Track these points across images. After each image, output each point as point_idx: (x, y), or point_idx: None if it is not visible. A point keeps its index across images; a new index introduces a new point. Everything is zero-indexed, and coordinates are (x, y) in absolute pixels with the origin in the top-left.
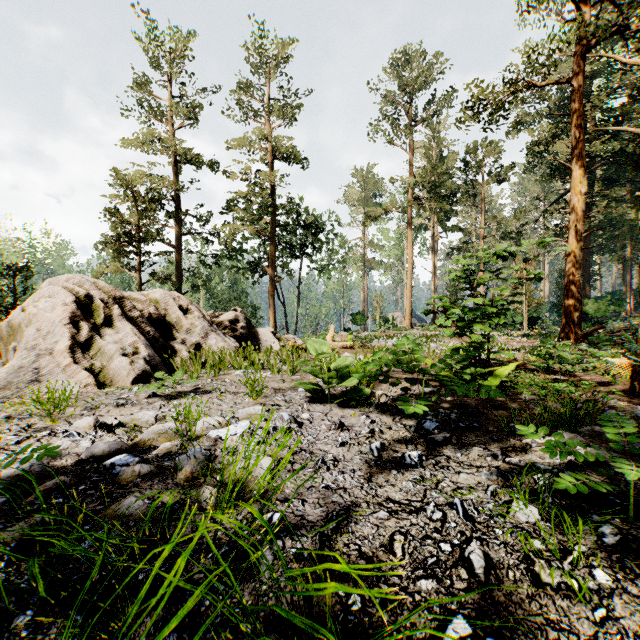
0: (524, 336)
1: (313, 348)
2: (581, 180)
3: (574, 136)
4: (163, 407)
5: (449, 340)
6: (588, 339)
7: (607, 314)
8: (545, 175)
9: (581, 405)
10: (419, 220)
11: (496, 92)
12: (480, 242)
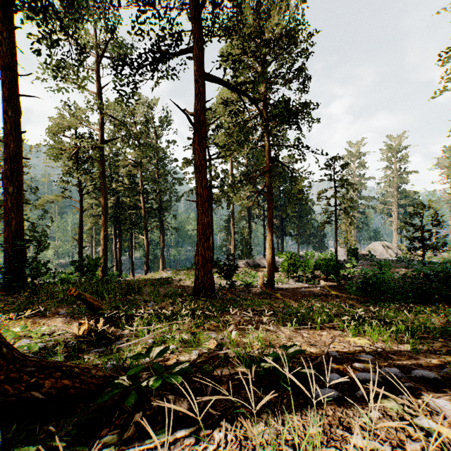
0: None
1: None
2: None
3: None
4: None
5: None
6: None
7: None
8: None
9: None
10: None
11: None
12: None
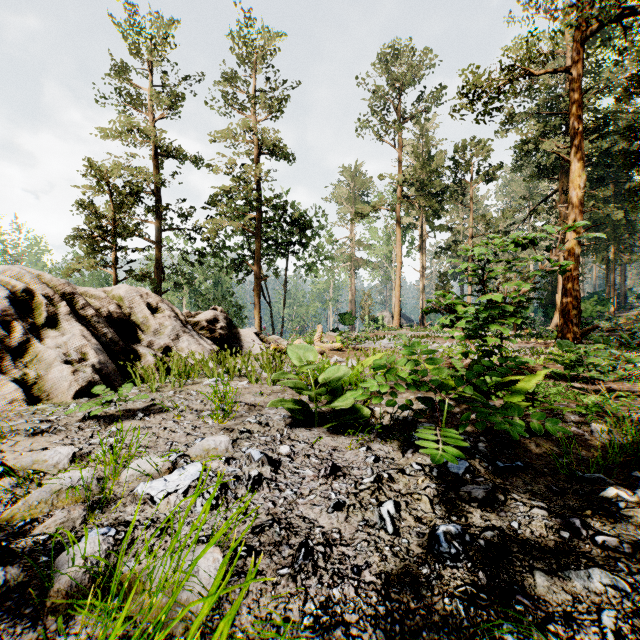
0: (515, 336)
1: (296, 355)
2: (580, 174)
3: (573, 127)
4: (95, 435)
5: (442, 341)
6: (594, 340)
7: (594, 314)
8: (533, 174)
9: (636, 427)
10: (407, 219)
11: (492, 80)
12: (469, 241)
